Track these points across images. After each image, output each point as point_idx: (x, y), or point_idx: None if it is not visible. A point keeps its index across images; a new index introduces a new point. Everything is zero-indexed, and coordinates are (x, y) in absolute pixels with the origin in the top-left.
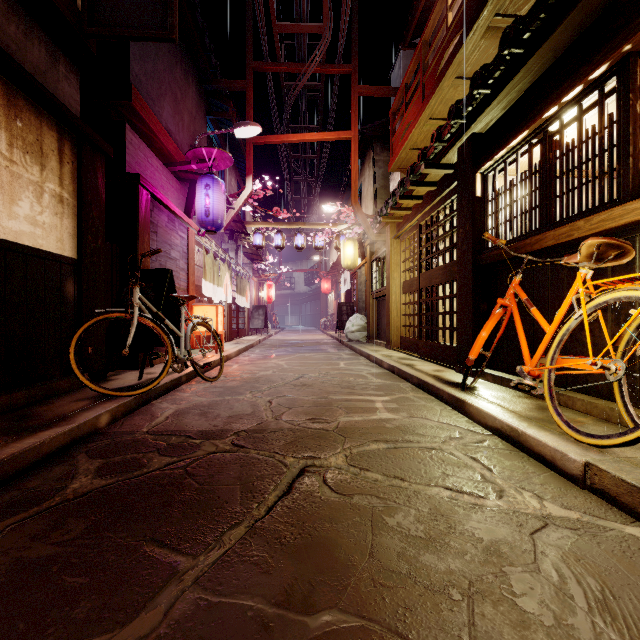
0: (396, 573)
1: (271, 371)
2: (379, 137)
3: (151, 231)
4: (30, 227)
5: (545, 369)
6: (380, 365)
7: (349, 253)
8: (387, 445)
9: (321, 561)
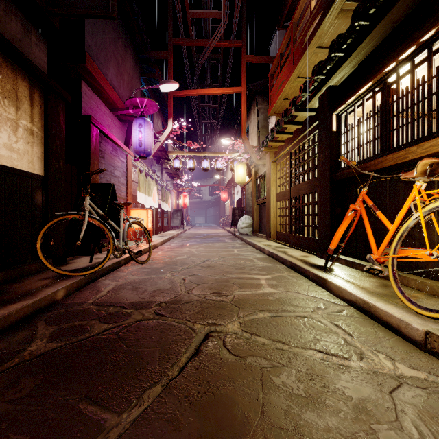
0: (284, 430)
1: (185, 256)
2: (261, 92)
3: (100, 156)
4: (8, 152)
5: (389, 257)
6: (262, 252)
7: (240, 173)
8: (271, 314)
9: (222, 418)
